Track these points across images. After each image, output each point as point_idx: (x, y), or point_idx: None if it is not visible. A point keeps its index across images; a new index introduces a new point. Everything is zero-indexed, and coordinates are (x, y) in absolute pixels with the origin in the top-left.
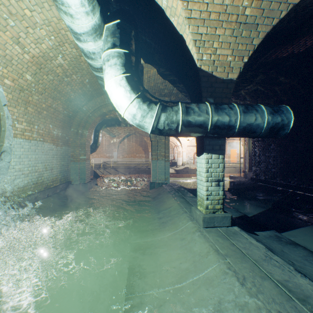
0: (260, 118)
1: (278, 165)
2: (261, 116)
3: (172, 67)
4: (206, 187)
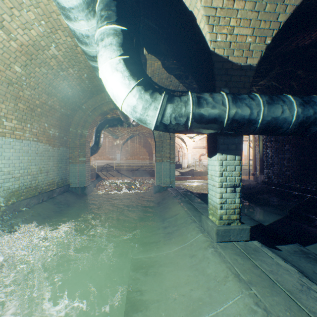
0: (288, 110)
1: (294, 167)
2: (290, 108)
3: (179, 55)
4: (219, 193)
